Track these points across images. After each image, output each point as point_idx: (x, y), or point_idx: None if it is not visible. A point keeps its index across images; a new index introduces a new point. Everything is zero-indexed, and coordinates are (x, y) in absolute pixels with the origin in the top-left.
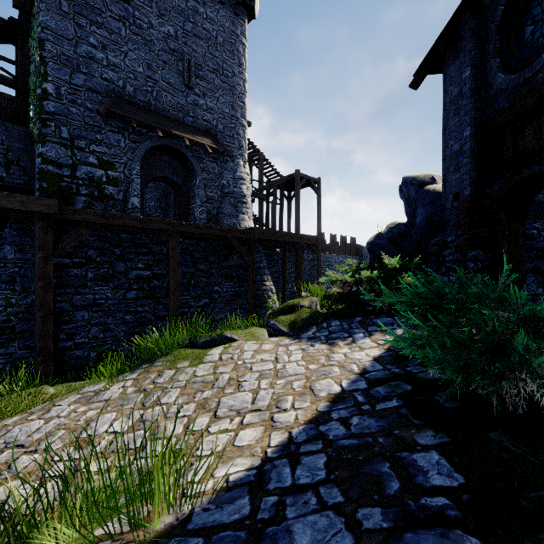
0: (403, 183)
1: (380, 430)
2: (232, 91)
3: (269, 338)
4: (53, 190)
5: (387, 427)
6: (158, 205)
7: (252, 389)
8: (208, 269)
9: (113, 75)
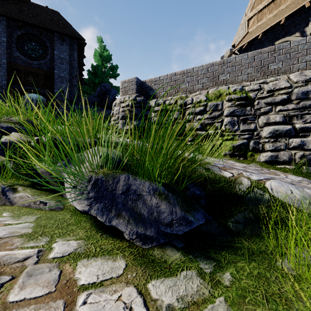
0: None
1: None
2: None
3: None
4: None
5: None
6: None
7: None
8: None
9: None
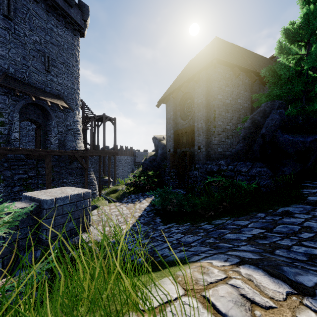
0: (154, 138)
1: (150, 219)
2: (72, 74)
3: (111, 204)
4: None
5: (151, 218)
6: None
7: (116, 219)
8: (60, 170)
9: (1, 61)
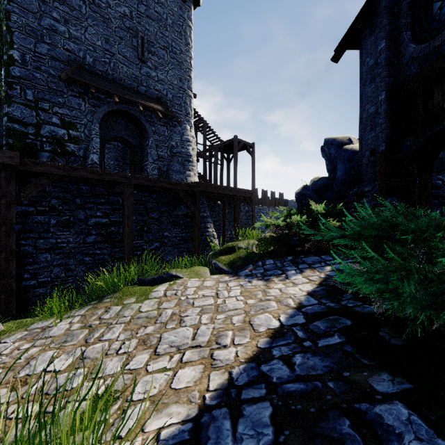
0: (325, 143)
1: (327, 372)
2: (180, 66)
3: (211, 276)
4: (18, 146)
5: (334, 368)
6: (117, 163)
7: (193, 324)
8: (159, 218)
9: (74, 46)
